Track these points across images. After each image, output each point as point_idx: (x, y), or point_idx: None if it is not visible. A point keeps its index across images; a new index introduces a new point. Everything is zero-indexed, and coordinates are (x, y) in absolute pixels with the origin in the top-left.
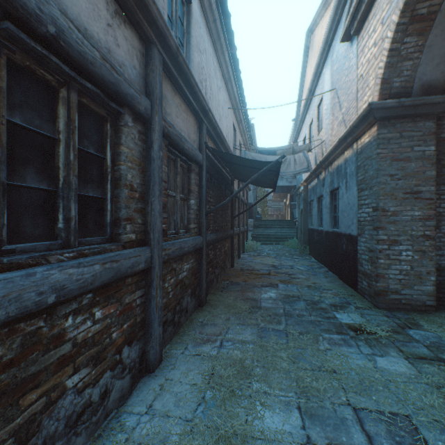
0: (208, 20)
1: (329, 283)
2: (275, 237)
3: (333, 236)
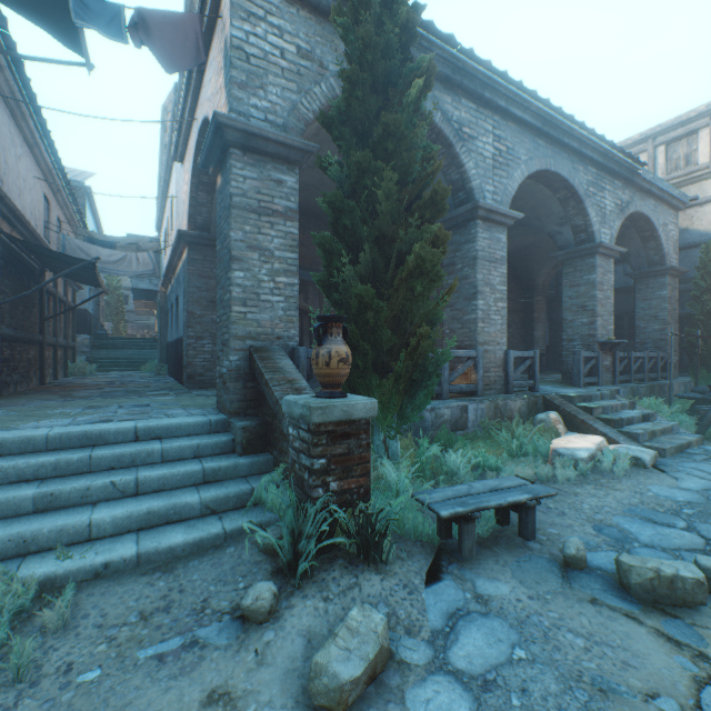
0: (3, 91)
1: (165, 385)
2: (130, 361)
3: (177, 344)
